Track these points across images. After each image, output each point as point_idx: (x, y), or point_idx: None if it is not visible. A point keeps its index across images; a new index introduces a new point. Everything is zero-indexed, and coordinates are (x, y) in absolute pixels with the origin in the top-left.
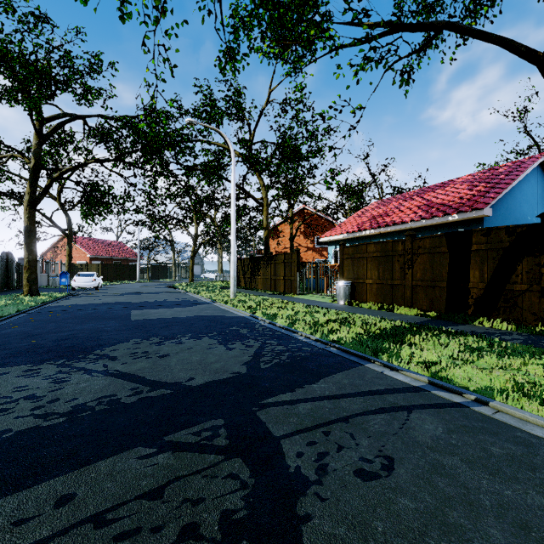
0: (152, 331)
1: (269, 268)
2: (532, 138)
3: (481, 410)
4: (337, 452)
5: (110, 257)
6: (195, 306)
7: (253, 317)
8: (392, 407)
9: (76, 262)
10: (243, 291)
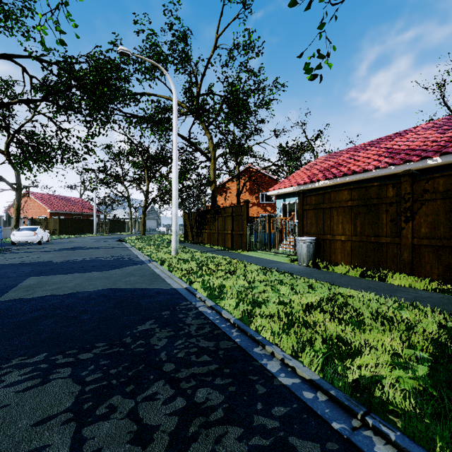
0: None
1: (216, 221)
2: (449, 108)
3: None
4: None
5: (70, 212)
6: (122, 268)
7: (189, 291)
8: None
9: (38, 216)
10: (189, 245)
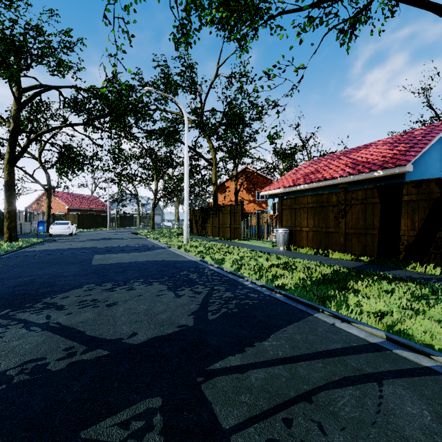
0: (107, 276)
1: (218, 217)
2: (434, 110)
3: None
4: None
5: (85, 208)
6: (152, 251)
7: (203, 261)
8: (357, 376)
9: (57, 212)
10: (195, 237)
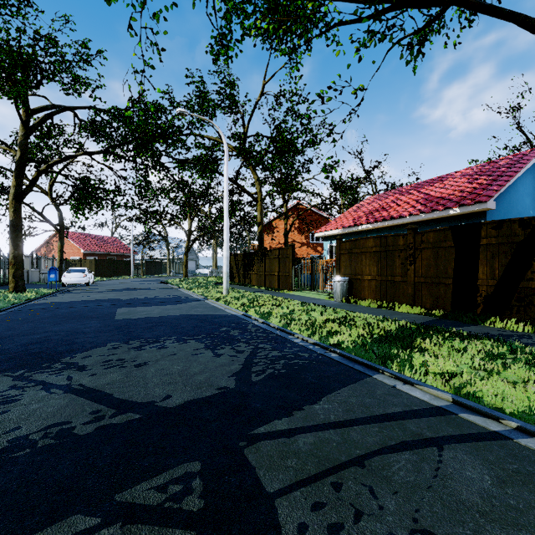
0: (134, 333)
1: (263, 263)
2: (525, 134)
3: (529, 443)
4: (354, 523)
5: (104, 252)
6: (185, 303)
7: (246, 316)
8: (416, 440)
9: (70, 257)
10: (237, 287)
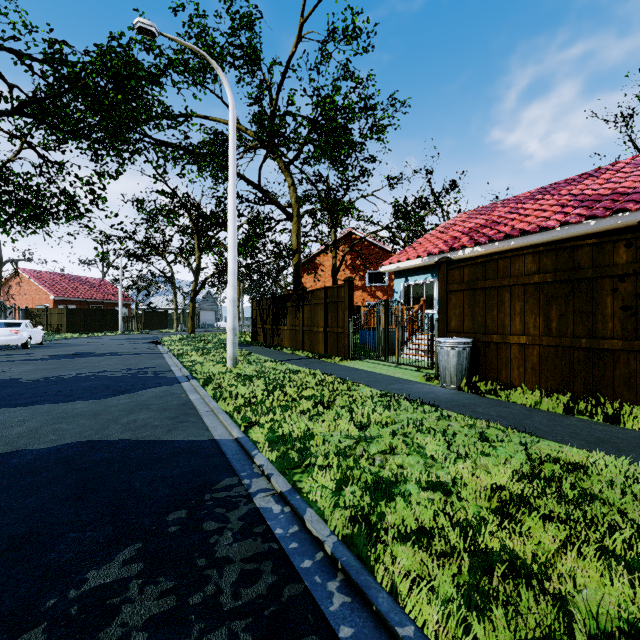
0: None
1: (301, 312)
2: (638, 149)
3: None
4: None
5: (84, 299)
6: (132, 393)
7: (242, 448)
8: None
9: (36, 306)
10: (258, 350)
